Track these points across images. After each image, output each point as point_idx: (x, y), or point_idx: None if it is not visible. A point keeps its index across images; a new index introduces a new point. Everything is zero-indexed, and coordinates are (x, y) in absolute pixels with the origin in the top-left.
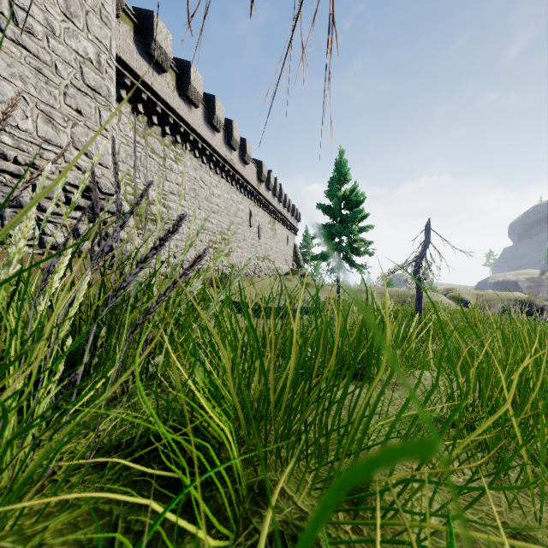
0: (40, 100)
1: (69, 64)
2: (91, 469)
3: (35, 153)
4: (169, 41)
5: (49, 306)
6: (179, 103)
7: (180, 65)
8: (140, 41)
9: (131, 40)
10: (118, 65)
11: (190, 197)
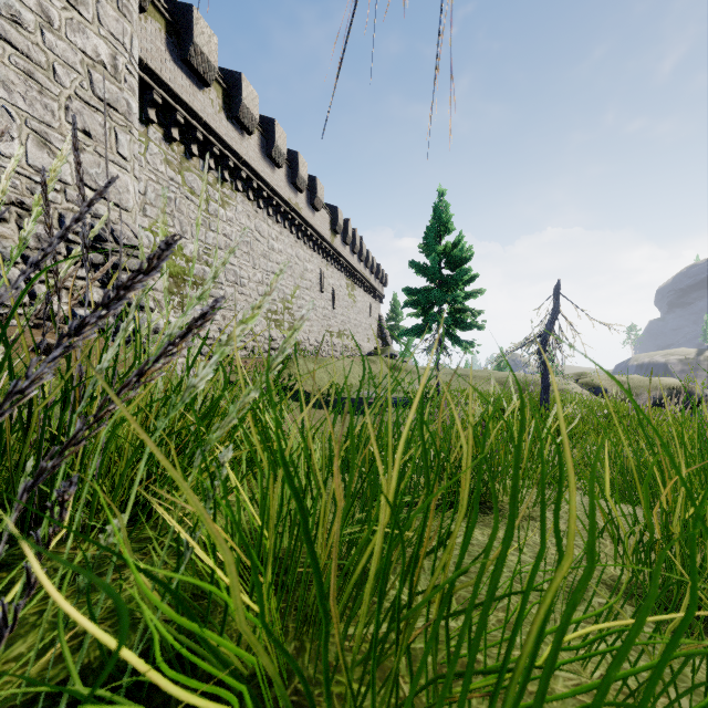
0: (32, 116)
1: (73, 68)
2: None
3: (24, 188)
4: (214, 45)
5: None
6: (227, 128)
7: (228, 78)
8: (175, 44)
9: (162, 43)
10: (145, 75)
11: (242, 252)
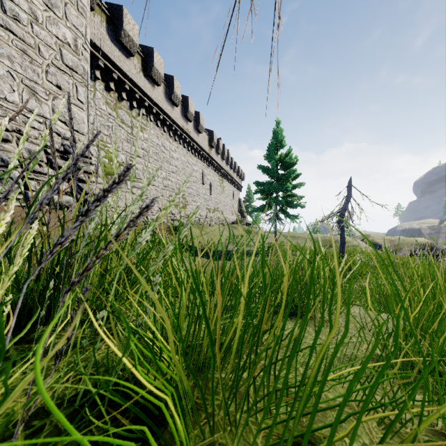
0: (25, 77)
1: (50, 47)
2: (23, 438)
3: (21, 121)
4: (136, 30)
5: (9, 255)
6: (144, 82)
7: (145, 51)
8: (112, 30)
9: (104, 29)
10: (93, 50)
11: (153, 159)
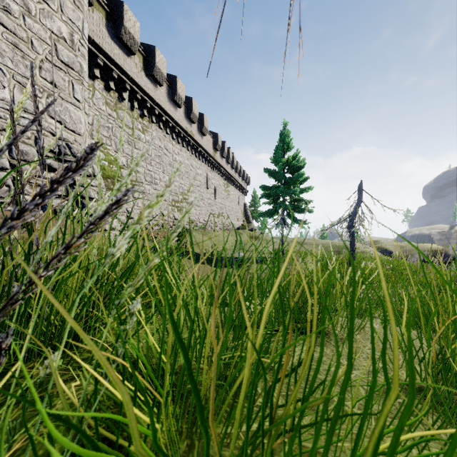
0: (17, 72)
1: (44, 41)
2: None
3: None
4: (137, 28)
5: None
6: (146, 81)
7: (146, 49)
8: (112, 27)
9: (103, 26)
10: (92, 47)
11: (155, 163)
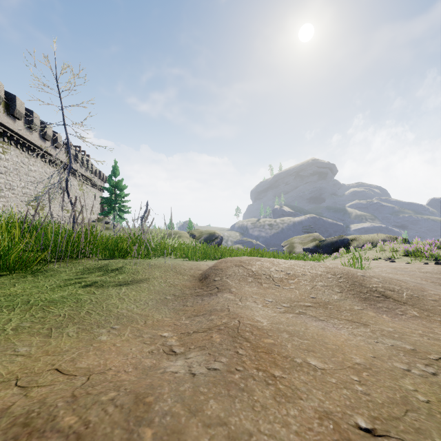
0: None
1: None
2: None
3: None
4: (3, 88)
5: None
6: (7, 119)
7: (7, 95)
8: None
9: None
10: None
11: (14, 174)
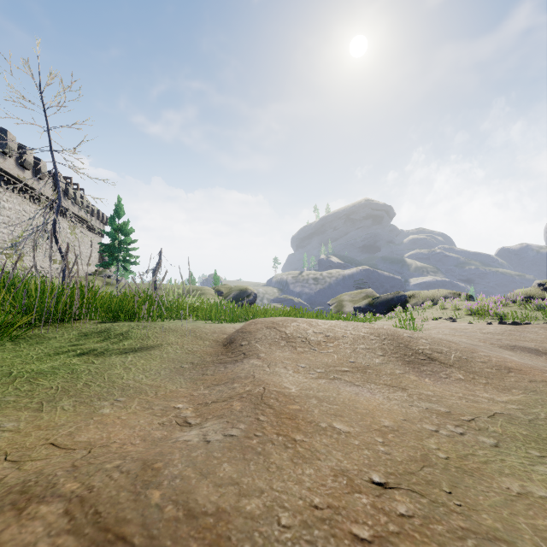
0: None
1: None
2: None
3: None
4: None
5: None
6: None
7: None
8: None
9: None
10: None
11: None
